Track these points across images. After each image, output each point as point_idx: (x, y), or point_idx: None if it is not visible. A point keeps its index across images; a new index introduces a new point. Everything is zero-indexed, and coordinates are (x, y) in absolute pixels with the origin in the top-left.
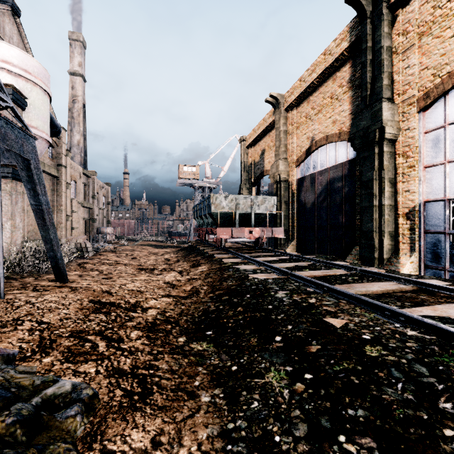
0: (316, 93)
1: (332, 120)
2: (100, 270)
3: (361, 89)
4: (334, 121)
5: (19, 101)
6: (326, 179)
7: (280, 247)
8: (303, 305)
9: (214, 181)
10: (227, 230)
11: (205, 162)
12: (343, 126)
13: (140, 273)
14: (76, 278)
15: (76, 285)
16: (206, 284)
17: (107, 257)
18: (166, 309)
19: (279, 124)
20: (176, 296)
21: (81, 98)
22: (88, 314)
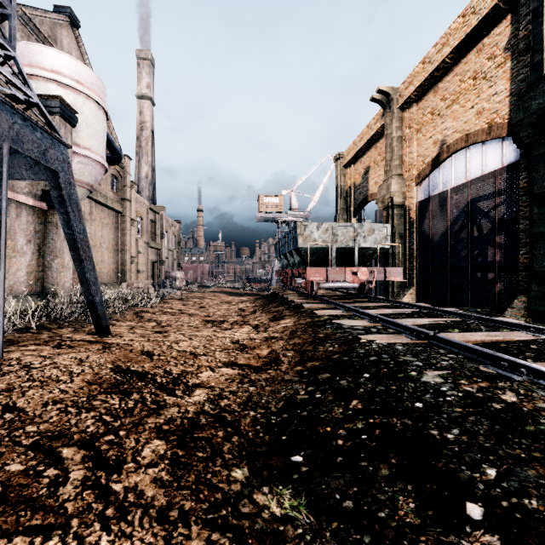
0: (449, 77)
1: (475, 111)
2: (158, 321)
3: (531, 51)
4: (479, 112)
5: (68, 115)
6: (466, 197)
7: (392, 297)
8: (495, 408)
9: (301, 214)
10: (320, 271)
11: (290, 191)
12: (496, 116)
13: (205, 326)
14: (124, 330)
15: (115, 341)
16: (292, 348)
17: (171, 305)
18: (223, 391)
19: (391, 129)
20: (245, 365)
21: (149, 125)
22: (95, 394)
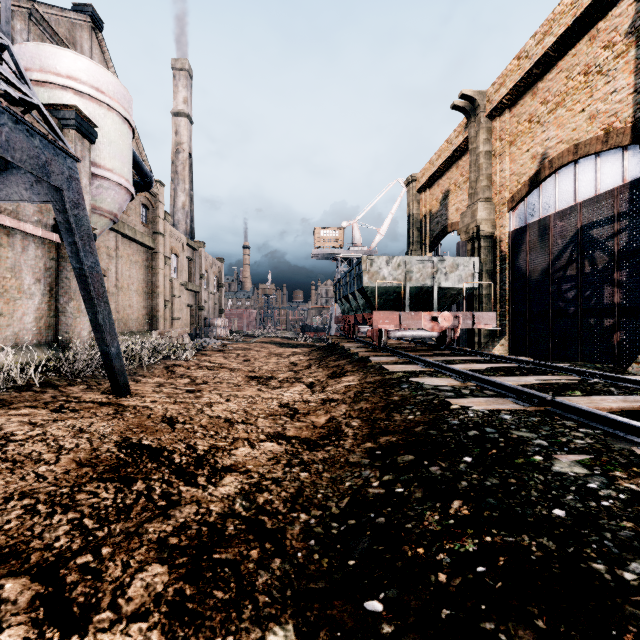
0: (552, 74)
1: (587, 115)
2: (193, 377)
3: None
4: (592, 115)
5: (86, 129)
6: (574, 224)
7: (479, 349)
8: None
9: (366, 249)
10: (391, 316)
11: (352, 223)
12: (615, 120)
13: (248, 384)
14: (148, 389)
15: (133, 402)
16: (357, 415)
17: (210, 357)
18: (263, 479)
19: (477, 142)
20: (295, 438)
21: (186, 146)
22: (82, 483)
